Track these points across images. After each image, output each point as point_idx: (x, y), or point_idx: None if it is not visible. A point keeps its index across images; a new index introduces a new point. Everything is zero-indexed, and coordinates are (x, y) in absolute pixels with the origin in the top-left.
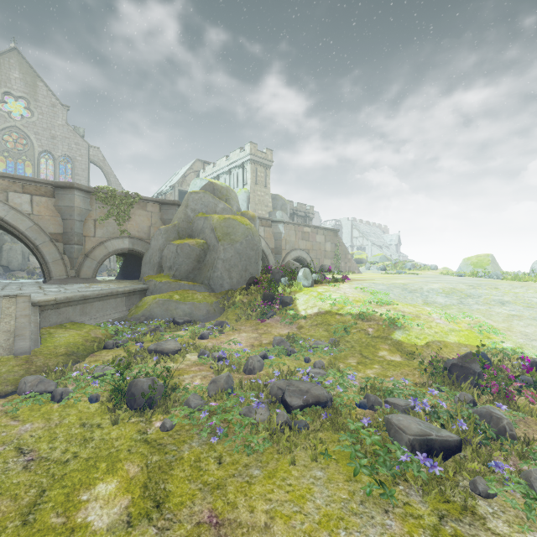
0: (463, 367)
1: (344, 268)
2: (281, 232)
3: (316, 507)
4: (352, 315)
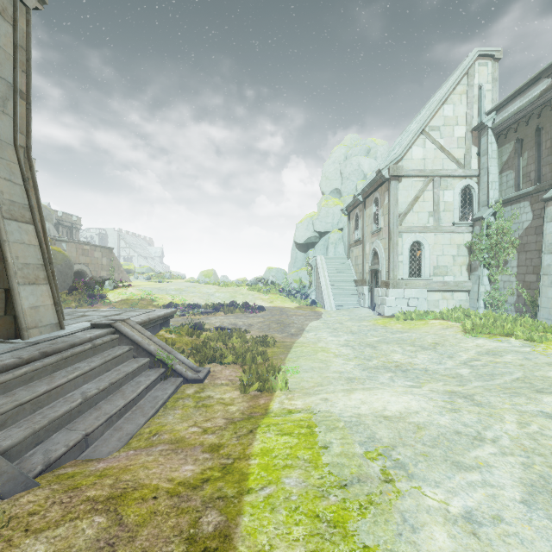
0: (169, 305)
1: (118, 278)
2: (65, 250)
3: None
4: (138, 299)
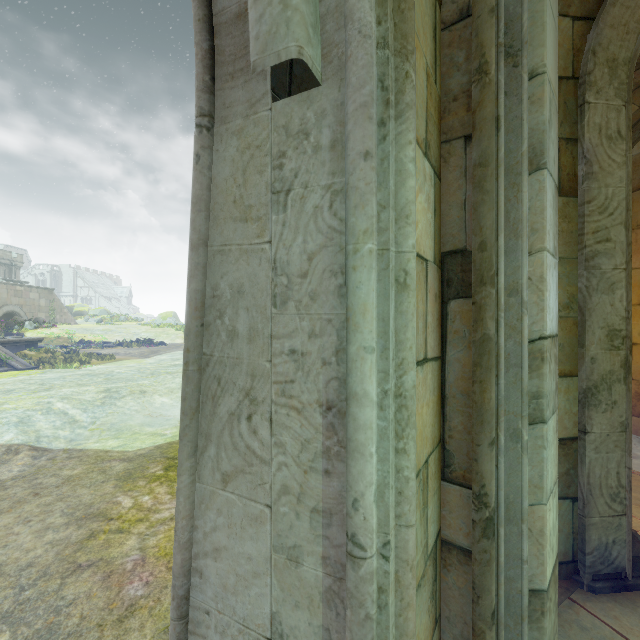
0: (81, 341)
1: (60, 320)
2: None
3: None
4: (55, 337)
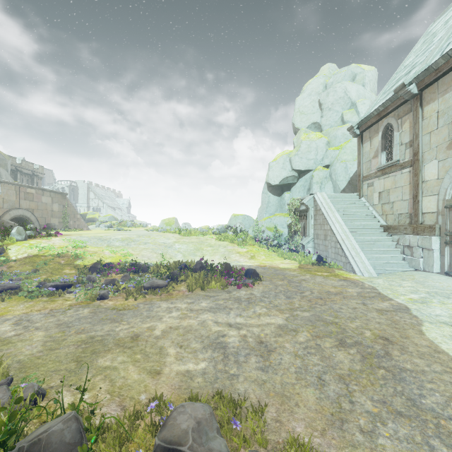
0: (94, 267)
1: (73, 225)
2: None
3: (1, 307)
4: (53, 255)
